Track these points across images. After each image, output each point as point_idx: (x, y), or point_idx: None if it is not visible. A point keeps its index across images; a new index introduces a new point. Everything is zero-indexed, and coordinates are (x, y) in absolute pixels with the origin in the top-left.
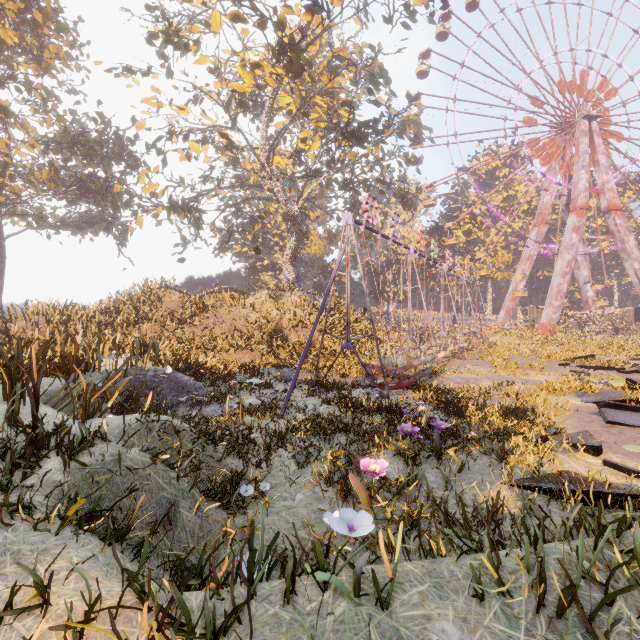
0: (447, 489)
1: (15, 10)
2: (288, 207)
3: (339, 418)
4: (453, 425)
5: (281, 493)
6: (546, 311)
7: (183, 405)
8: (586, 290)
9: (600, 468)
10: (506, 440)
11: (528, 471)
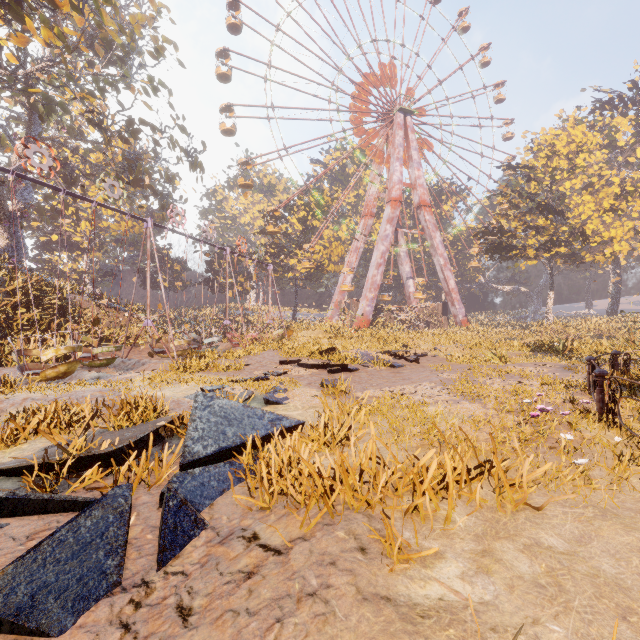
0: None
1: None
2: None
3: None
4: None
5: None
6: (362, 303)
7: None
8: (408, 285)
9: None
10: None
11: None
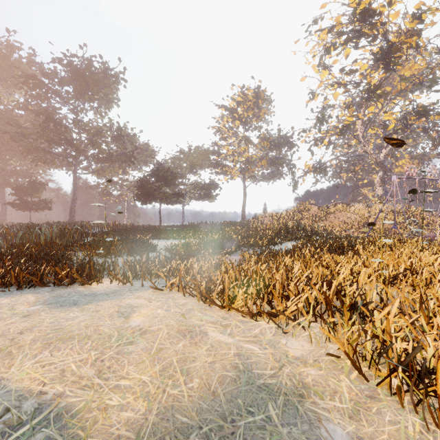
0: None
1: (252, 103)
2: (375, 158)
3: None
4: None
5: None
6: None
7: None
8: None
9: None
10: None
11: None
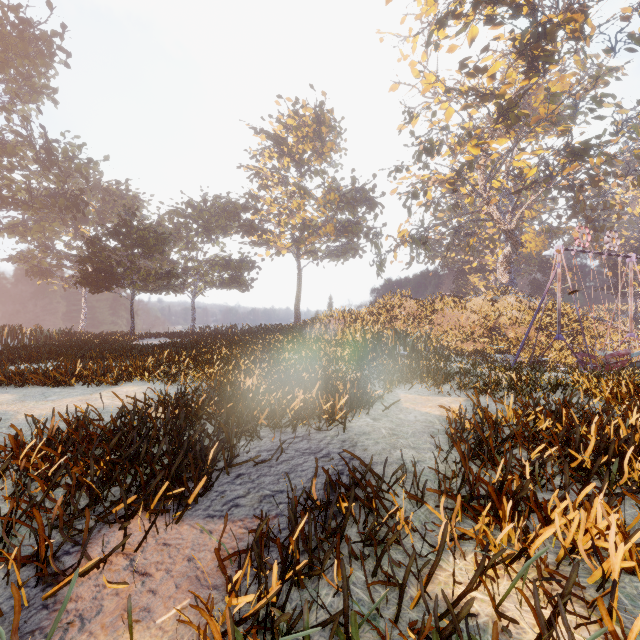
0: None
1: (311, 130)
2: (503, 224)
3: None
4: None
5: None
6: None
7: None
8: None
9: None
10: None
11: None
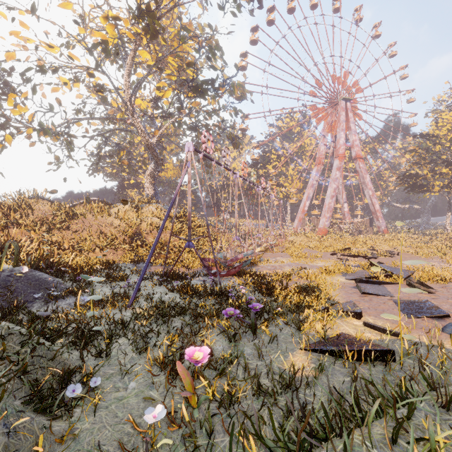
0: (260, 360)
1: None
2: (147, 139)
3: (180, 303)
4: (265, 303)
5: (115, 383)
6: (322, 220)
7: (39, 300)
8: (344, 207)
9: (362, 328)
10: (302, 312)
11: (317, 336)
